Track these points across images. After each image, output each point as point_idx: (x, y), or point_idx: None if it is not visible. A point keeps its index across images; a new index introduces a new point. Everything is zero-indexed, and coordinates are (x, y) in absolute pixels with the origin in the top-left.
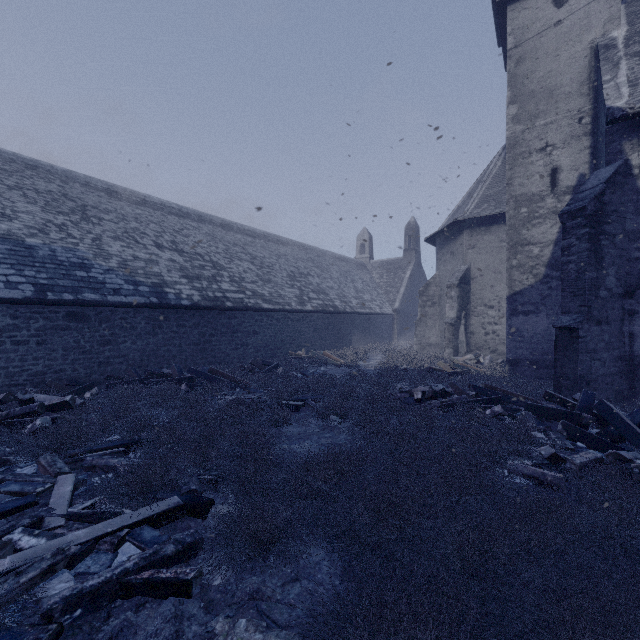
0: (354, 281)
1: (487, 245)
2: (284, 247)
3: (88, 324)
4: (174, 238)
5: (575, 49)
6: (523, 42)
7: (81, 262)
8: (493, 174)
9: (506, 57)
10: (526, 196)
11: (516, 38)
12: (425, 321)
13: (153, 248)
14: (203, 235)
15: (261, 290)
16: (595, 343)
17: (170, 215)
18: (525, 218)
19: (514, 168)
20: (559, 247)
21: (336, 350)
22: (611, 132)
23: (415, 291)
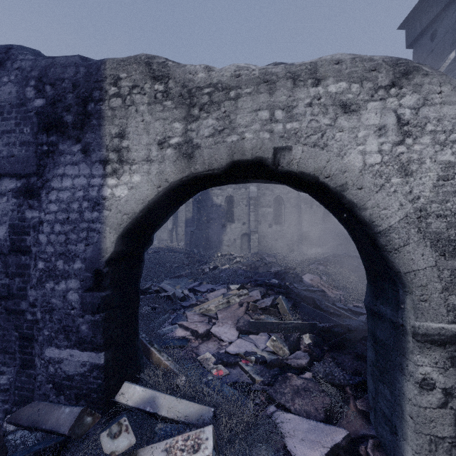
0: None
1: None
2: None
3: None
4: None
5: None
6: None
7: None
8: None
9: None
10: None
11: None
12: (161, 229)
13: None
14: None
15: None
16: (199, 235)
17: None
18: None
19: None
20: None
21: None
22: None
23: None
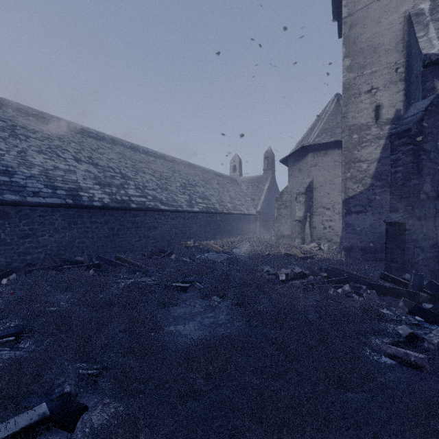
0: (229, 191)
1: (325, 164)
2: (178, 165)
3: (8, 220)
4: (91, 154)
5: (393, 17)
6: (354, 12)
7: (5, 169)
8: (329, 114)
9: (339, 27)
10: (357, 126)
11: (349, 9)
12: (280, 219)
13: (72, 161)
14: (115, 154)
15: (160, 195)
16: (417, 234)
17: (89, 138)
18: (356, 142)
19: (348, 105)
20: (381, 163)
21: (216, 240)
22: (426, 74)
23: (271, 198)
